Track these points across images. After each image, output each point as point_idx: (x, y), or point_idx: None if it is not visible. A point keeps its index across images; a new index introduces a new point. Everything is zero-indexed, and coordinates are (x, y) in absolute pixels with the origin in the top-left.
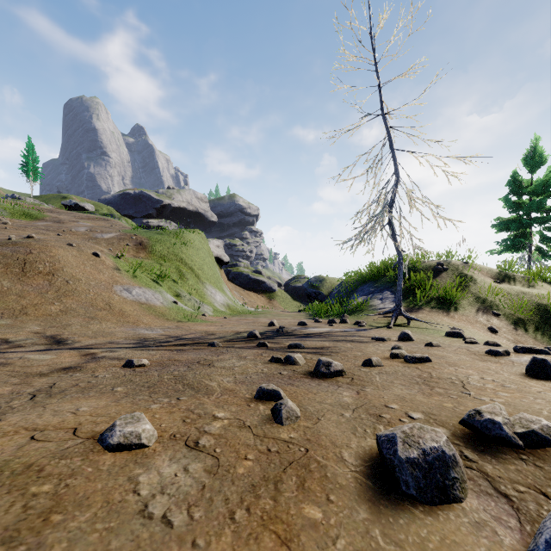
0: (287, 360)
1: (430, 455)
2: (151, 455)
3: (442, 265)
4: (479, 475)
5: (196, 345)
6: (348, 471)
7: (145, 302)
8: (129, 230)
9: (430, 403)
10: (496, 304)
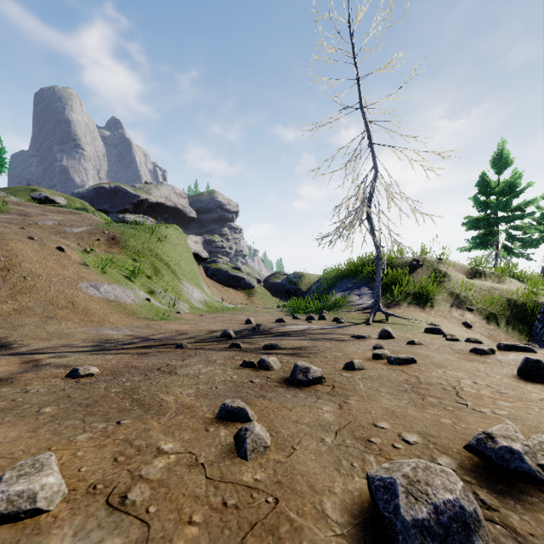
0: (261, 364)
1: (445, 514)
2: (47, 527)
3: (418, 261)
4: (505, 533)
5: (162, 347)
6: (331, 535)
7: (114, 300)
8: (101, 224)
9: (424, 419)
10: (469, 299)
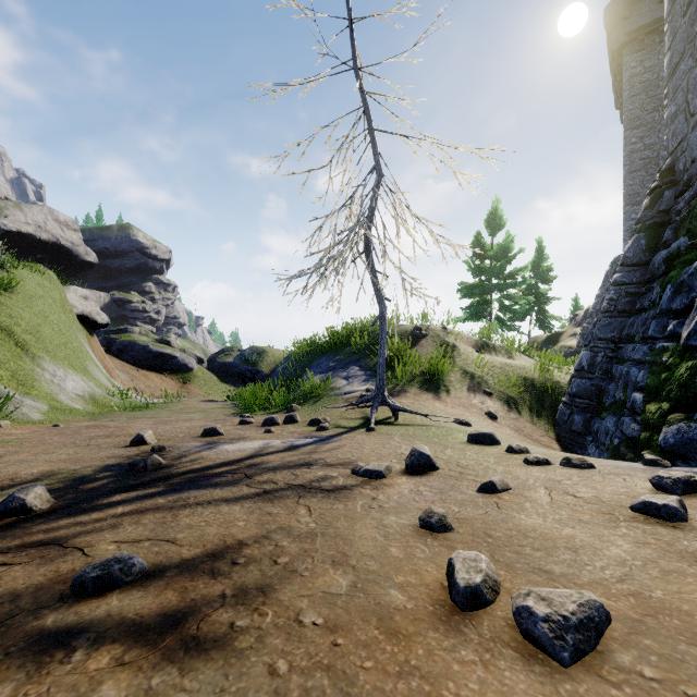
0: None
1: None
2: None
3: (421, 330)
4: None
5: None
6: None
7: None
8: None
9: None
10: (485, 379)
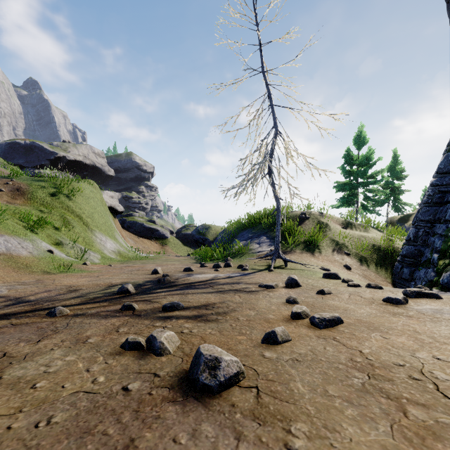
0: (150, 345)
1: None
2: None
3: (305, 214)
4: None
5: (28, 315)
6: None
7: (3, 252)
8: (7, 175)
9: None
10: (346, 245)
